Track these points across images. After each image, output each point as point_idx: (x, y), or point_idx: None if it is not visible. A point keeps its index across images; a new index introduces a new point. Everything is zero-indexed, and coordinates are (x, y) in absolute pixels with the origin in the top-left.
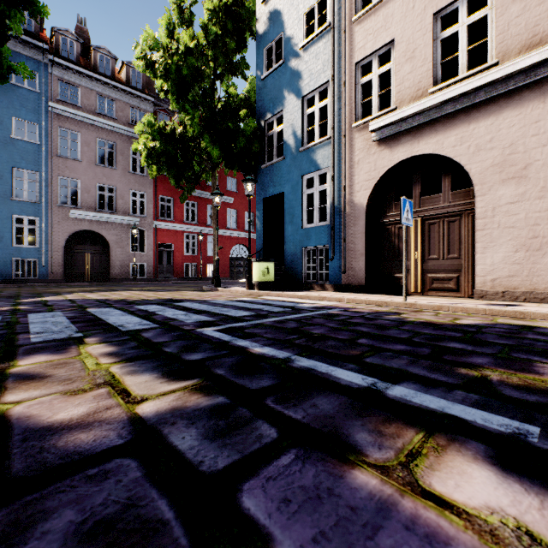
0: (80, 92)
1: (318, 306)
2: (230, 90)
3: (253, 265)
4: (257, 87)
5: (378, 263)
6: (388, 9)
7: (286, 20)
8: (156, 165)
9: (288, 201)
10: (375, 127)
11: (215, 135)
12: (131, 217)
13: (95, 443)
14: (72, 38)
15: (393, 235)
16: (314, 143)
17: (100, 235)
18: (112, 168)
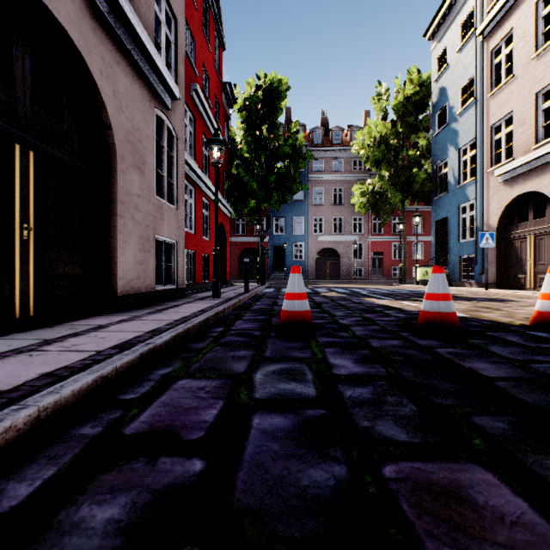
0: (323, 162)
1: None
2: (409, 153)
3: (417, 270)
4: (431, 142)
5: (507, 267)
6: (509, 89)
7: (448, 95)
8: (364, 208)
9: (450, 223)
10: (497, 174)
11: (398, 185)
12: (352, 236)
13: (334, 296)
14: (319, 130)
15: (516, 247)
16: (465, 183)
17: (334, 250)
18: (341, 204)
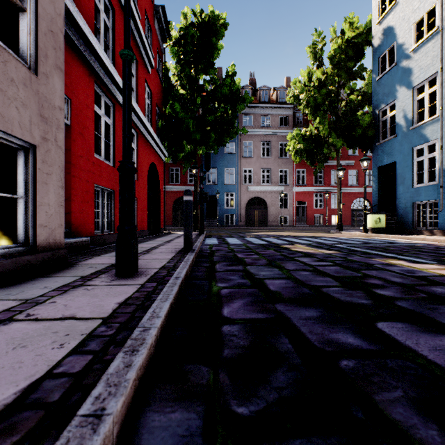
0: (253, 118)
1: (412, 242)
2: (350, 97)
3: (367, 217)
4: (372, 86)
5: None
6: None
7: (397, 33)
8: (299, 156)
9: (400, 168)
10: None
11: (339, 131)
12: (279, 186)
13: (318, 253)
14: (248, 89)
15: None
16: (423, 122)
17: (262, 199)
18: (268, 157)
